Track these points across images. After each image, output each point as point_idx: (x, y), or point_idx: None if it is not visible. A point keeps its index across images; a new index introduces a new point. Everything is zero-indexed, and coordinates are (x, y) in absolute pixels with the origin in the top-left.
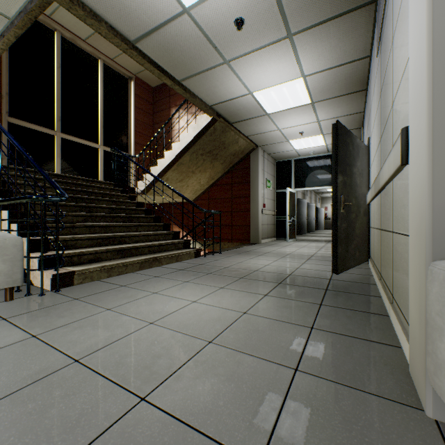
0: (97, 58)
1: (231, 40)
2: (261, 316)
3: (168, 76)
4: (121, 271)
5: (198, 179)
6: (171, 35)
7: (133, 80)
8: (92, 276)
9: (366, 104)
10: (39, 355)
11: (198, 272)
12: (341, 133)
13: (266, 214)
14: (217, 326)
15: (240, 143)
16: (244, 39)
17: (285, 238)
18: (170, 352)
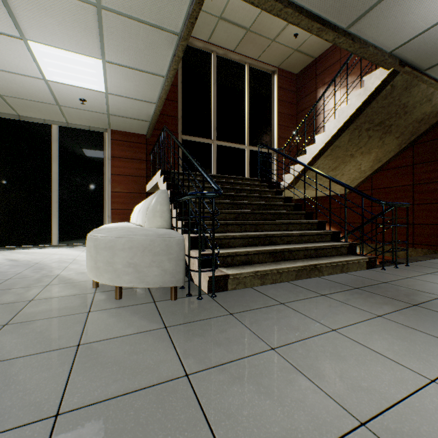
0: (244, 64)
1: None
2: None
3: (330, 27)
4: (274, 279)
5: (357, 164)
6: None
7: (276, 73)
8: (245, 282)
9: None
10: (187, 433)
11: (390, 299)
12: None
13: None
14: None
15: (435, 100)
16: None
17: None
18: None
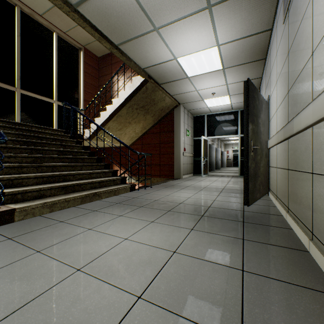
0: (52, 31)
1: (160, 8)
2: (191, 256)
3: (107, 40)
4: (63, 206)
5: (134, 128)
6: (108, 0)
7: (82, 50)
8: (34, 212)
9: (265, 71)
10: None
11: (132, 206)
12: (251, 89)
13: (186, 156)
14: (147, 272)
15: (167, 101)
16: (171, 8)
17: (200, 174)
18: (91, 319)
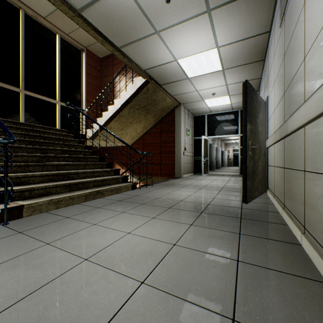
0: (55, 33)
1: (161, 13)
2: (190, 248)
3: (110, 42)
4: (68, 203)
5: (135, 128)
6: (111, 5)
7: (85, 51)
8: (41, 208)
9: (263, 71)
10: None
11: (134, 203)
12: (249, 90)
13: (187, 155)
14: (149, 261)
15: (167, 101)
16: (171, 12)
17: (200, 173)
18: (100, 299)
